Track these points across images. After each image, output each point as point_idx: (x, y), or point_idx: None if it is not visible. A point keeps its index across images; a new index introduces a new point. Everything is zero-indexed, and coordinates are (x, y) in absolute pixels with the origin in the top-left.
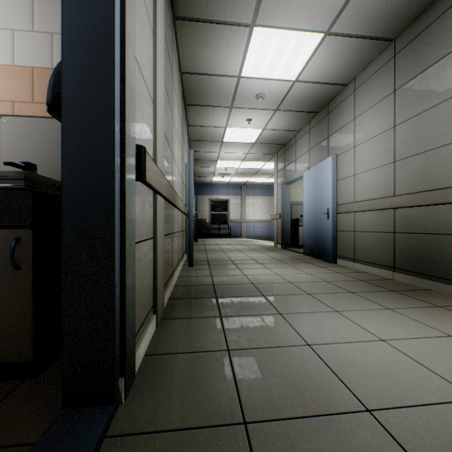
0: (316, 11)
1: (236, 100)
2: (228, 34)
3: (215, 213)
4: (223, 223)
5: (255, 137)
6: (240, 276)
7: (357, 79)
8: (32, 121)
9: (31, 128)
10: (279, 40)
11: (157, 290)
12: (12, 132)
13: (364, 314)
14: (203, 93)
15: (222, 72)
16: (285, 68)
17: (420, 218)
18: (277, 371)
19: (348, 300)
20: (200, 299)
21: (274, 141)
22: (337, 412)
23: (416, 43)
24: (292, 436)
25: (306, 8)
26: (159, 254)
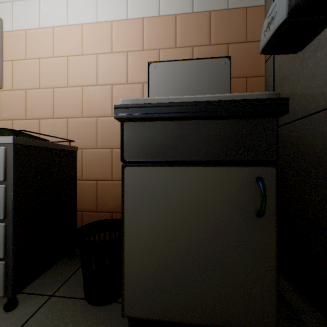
0: None
1: None
2: None
3: None
4: None
5: None
6: None
7: None
8: (175, 64)
9: (175, 72)
10: None
11: None
12: (159, 77)
13: None
14: None
15: None
16: None
17: None
18: None
19: None
20: None
21: None
22: None
23: None
24: None
25: None
26: None
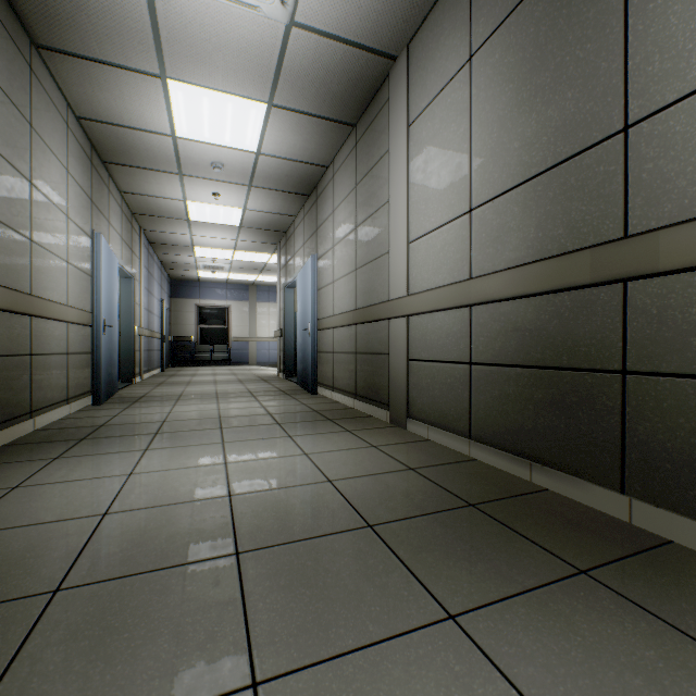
0: (243, 78)
1: (184, 166)
2: (133, 81)
3: (207, 327)
4: (220, 343)
5: (237, 218)
6: (160, 414)
7: (335, 162)
8: None
9: None
10: (211, 101)
11: None
12: None
13: (251, 443)
14: (127, 150)
15: (146, 126)
16: (237, 136)
17: (370, 336)
18: (53, 498)
19: (259, 431)
20: (55, 442)
21: (268, 227)
22: (68, 519)
23: (367, 136)
24: None
25: (229, 71)
26: None
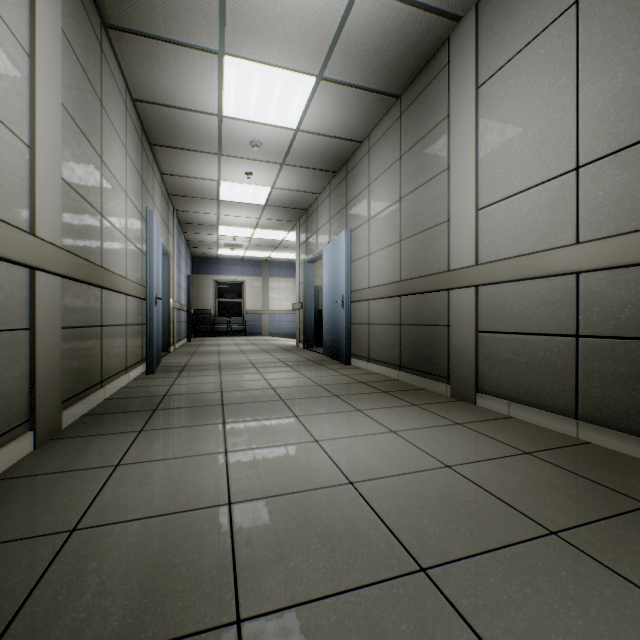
0: (299, 50)
1: (224, 146)
2: (191, 59)
3: (224, 301)
4: (236, 315)
5: (264, 197)
6: (213, 384)
7: (371, 137)
8: None
9: None
10: (262, 77)
11: (35, 399)
12: None
13: (325, 417)
14: (174, 131)
15: (195, 106)
16: (280, 113)
17: (420, 307)
18: (162, 480)
19: (323, 404)
20: (131, 413)
21: (291, 205)
22: (193, 509)
23: (417, 105)
24: (121, 534)
25: (286, 43)
26: (42, 351)
